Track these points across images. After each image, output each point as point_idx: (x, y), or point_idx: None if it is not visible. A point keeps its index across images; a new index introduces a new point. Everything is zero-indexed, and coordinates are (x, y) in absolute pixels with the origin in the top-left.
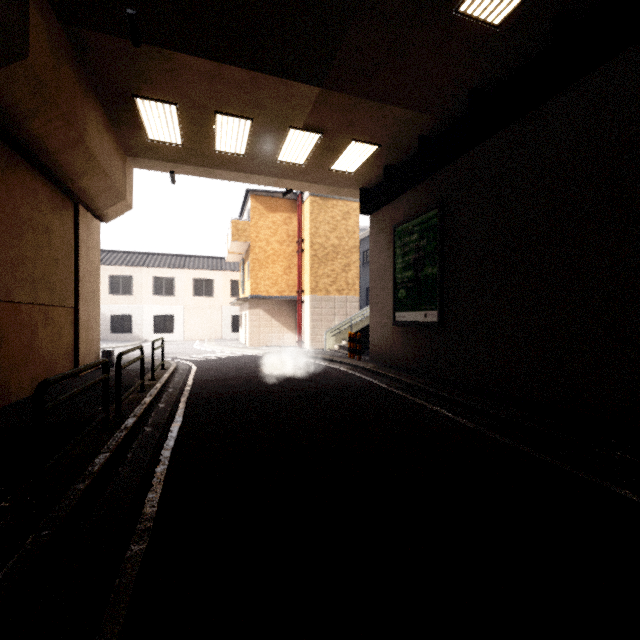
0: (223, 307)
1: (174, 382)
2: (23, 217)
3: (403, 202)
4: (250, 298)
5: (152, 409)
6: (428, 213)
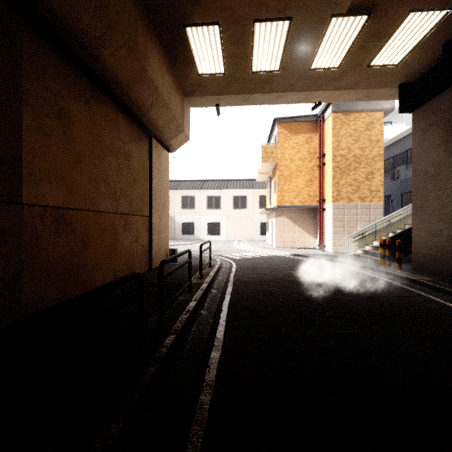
0: (254, 216)
1: (217, 281)
2: (106, 143)
3: None
4: (276, 208)
5: (195, 318)
6: None
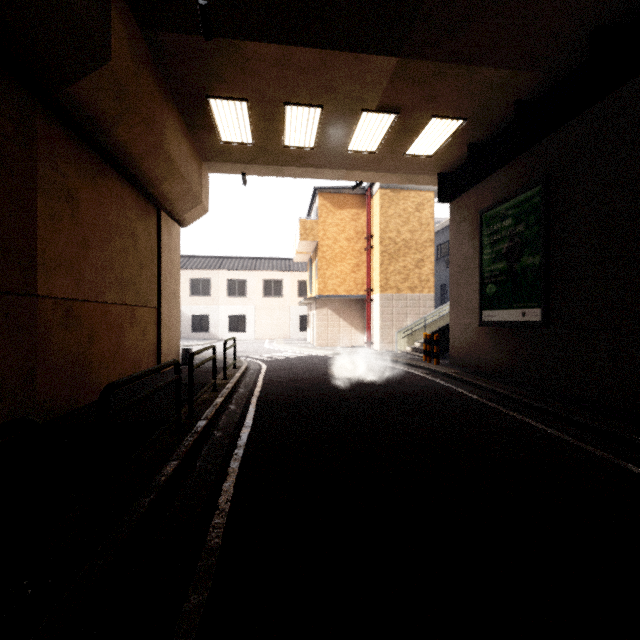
0: (291, 307)
1: (245, 382)
2: (112, 223)
3: (492, 183)
4: (318, 297)
5: (223, 411)
6: (527, 192)
